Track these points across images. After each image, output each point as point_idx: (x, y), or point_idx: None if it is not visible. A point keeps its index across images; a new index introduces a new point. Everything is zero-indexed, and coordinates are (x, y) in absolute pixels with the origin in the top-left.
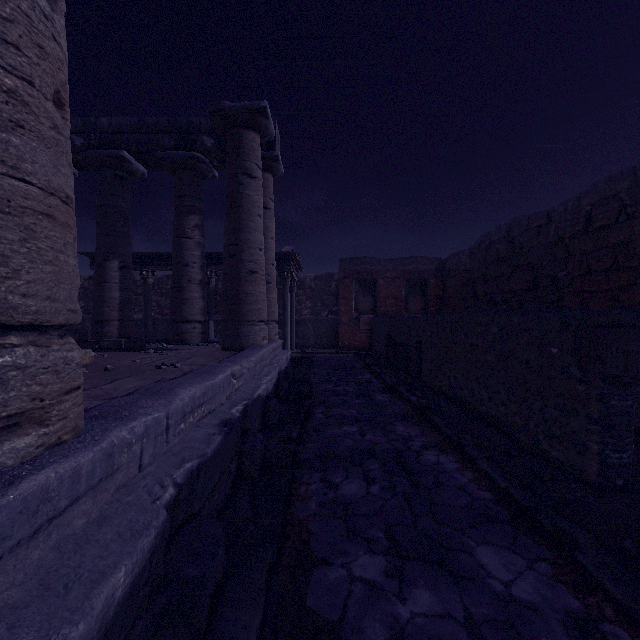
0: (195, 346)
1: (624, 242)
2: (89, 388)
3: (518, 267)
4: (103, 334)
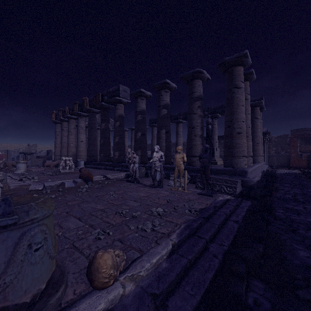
0: None
1: None
2: None
3: None
4: None
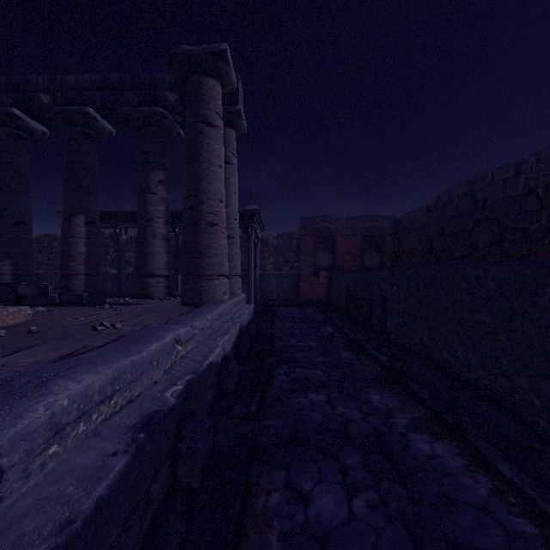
0: (157, 300)
1: None
2: None
3: (481, 221)
4: (69, 288)
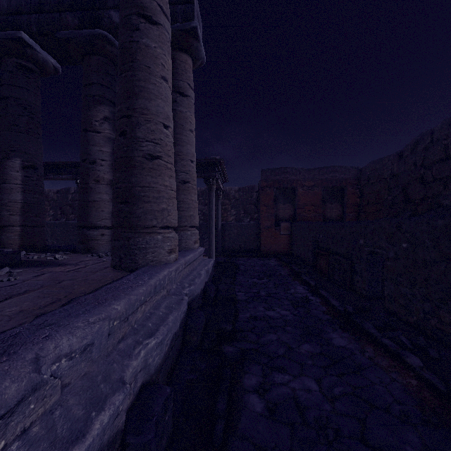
0: (95, 257)
1: None
2: None
3: None
4: (1, 241)
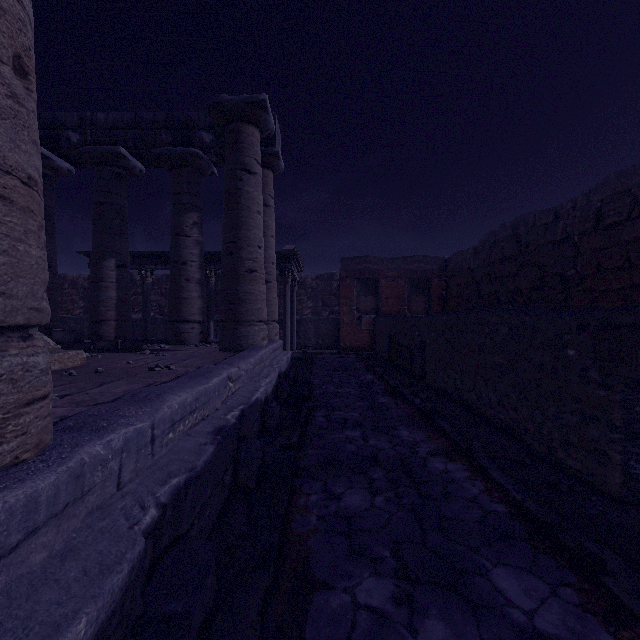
0: (193, 347)
1: (637, 239)
2: (74, 393)
3: (524, 266)
4: (99, 334)
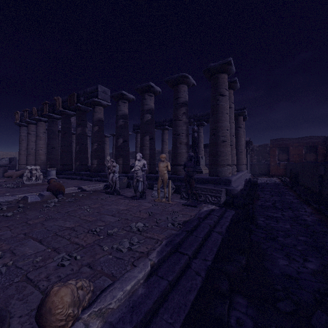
0: None
1: None
2: None
3: None
4: None
